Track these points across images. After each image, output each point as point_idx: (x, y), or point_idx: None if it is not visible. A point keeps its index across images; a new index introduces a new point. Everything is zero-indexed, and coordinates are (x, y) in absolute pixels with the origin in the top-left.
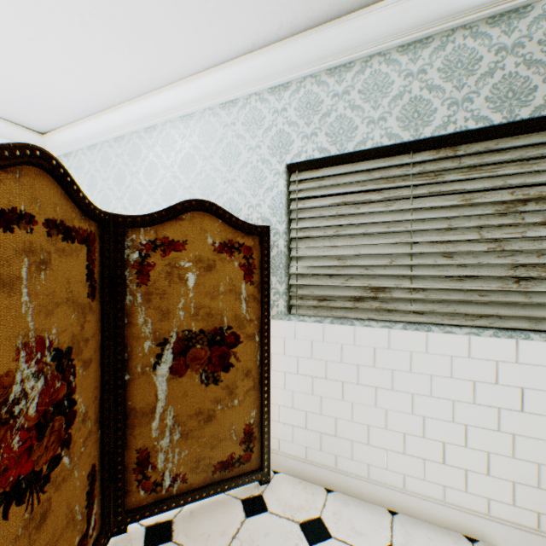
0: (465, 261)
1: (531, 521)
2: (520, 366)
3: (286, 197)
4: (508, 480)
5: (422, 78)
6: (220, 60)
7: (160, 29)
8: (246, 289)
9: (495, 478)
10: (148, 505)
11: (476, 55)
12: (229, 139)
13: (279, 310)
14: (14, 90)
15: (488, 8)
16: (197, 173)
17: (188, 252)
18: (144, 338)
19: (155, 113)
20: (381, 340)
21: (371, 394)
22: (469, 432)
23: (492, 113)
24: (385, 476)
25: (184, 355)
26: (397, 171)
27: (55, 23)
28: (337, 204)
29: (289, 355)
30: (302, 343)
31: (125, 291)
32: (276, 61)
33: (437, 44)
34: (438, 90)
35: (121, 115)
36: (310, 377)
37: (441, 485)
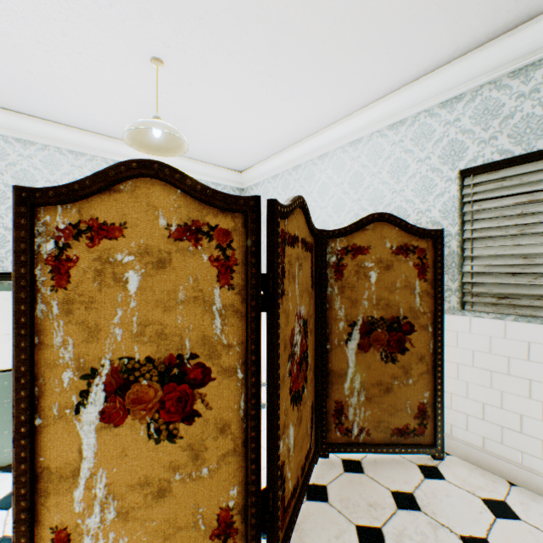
0: None
1: None
2: None
3: (458, 201)
4: None
5: None
6: (390, 90)
7: (345, 84)
8: (419, 285)
9: None
10: (342, 444)
11: None
12: (396, 155)
13: (450, 305)
14: (234, 148)
15: None
16: (364, 188)
17: (371, 255)
18: (339, 319)
19: (327, 143)
20: None
21: None
22: None
23: None
24: None
25: (367, 336)
26: None
27: (273, 102)
28: (522, 203)
29: (462, 348)
30: (477, 338)
31: (326, 284)
32: (448, 78)
33: None
34: None
35: (299, 150)
36: (488, 371)
37: None
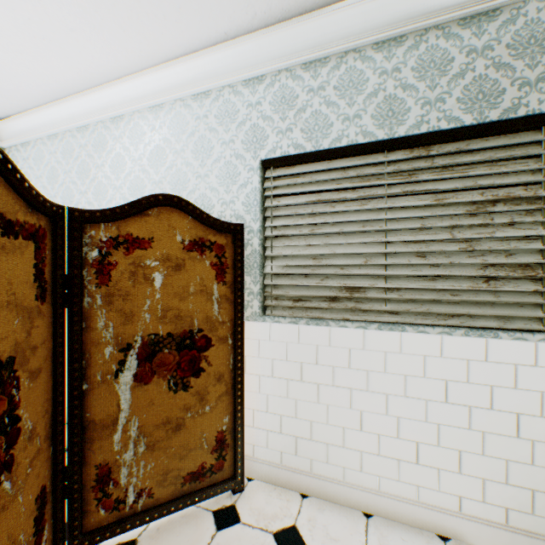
0: (438, 261)
1: (500, 517)
2: (490, 364)
3: (260, 194)
4: (478, 478)
5: (397, 77)
6: (191, 48)
7: (125, 10)
8: (219, 290)
9: (466, 476)
10: (110, 525)
11: (448, 56)
12: (201, 132)
13: (253, 311)
14: None
15: (460, 10)
16: (167, 167)
17: (155, 250)
18: (105, 343)
19: (122, 102)
20: (357, 341)
21: (346, 396)
22: (442, 432)
23: (463, 114)
24: (360, 478)
25: (150, 360)
26: (372, 170)
27: None
28: (312, 202)
29: (264, 357)
30: (277, 345)
31: (83, 292)
32: (250, 53)
33: (411, 43)
34: (412, 89)
35: (85, 103)
36: (286, 380)
37: (415, 485)
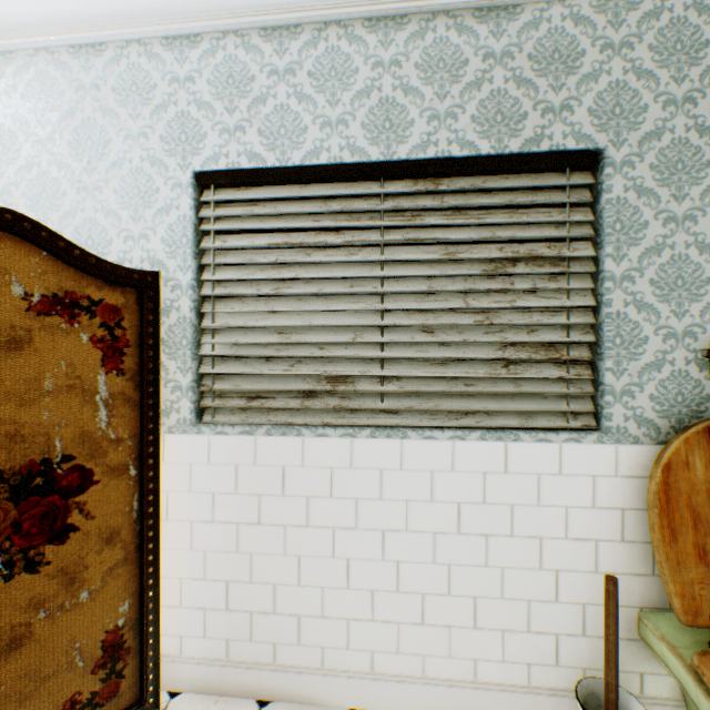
0: (449, 338)
1: (522, 677)
2: (510, 476)
3: (194, 227)
4: (497, 630)
5: (396, 73)
6: None
7: None
8: (110, 384)
9: (483, 630)
10: None
11: (462, 57)
12: (87, 113)
13: (182, 417)
14: None
15: None
16: (22, 167)
17: None
18: None
19: None
20: (342, 456)
21: (327, 539)
22: (454, 574)
23: (480, 139)
24: (347, 660)
25: None
26: (363, 204)
27: None
28: (277, 245)
29: (199, 491)
30: (221, 470)
31: None
32: None
33: (415, 29)
34: (417, 94)
35: None
36: (235, 524)
37: (420, 654)
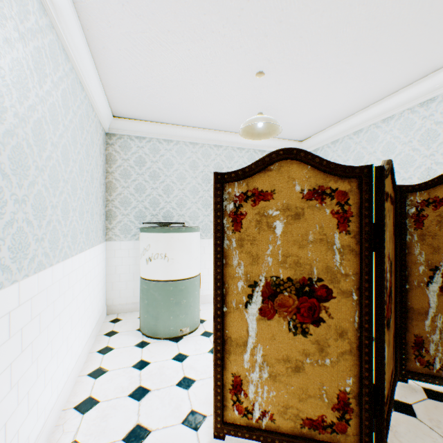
0: None
1: None
2: None
3: None
4: None
5: None
6: None
7: (422, 53)
8: None
9: None
10: (422, 374)
11: None
12: None
13: None
14: (301, 124)
15: None
16: (438, 143)
17: None
18: (418, 263)
19: (393, 107)
20: None
21: None
22: None
23: None
24: None
25: None
26: None
27: (345, 83)
28: None
29: None
30: None
31: (405, 232)
32: None
33: None
34: None
35: (361, 116)
36: None
37: None
